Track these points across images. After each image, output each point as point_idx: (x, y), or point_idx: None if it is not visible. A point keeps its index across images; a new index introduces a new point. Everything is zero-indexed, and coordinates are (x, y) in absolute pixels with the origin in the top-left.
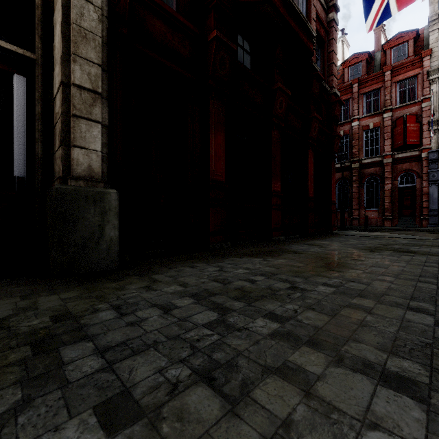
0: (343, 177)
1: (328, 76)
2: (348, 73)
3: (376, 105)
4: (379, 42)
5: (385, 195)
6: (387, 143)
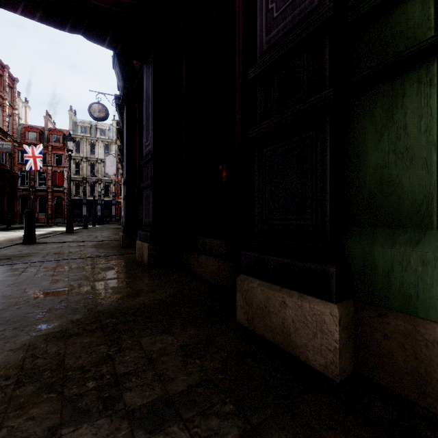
0: (25, 194)
1: (14, 165)
2: (28, 135)
3: (44, 160)
4: (47, 126)
5: (49, 207)
6: (50, 181)
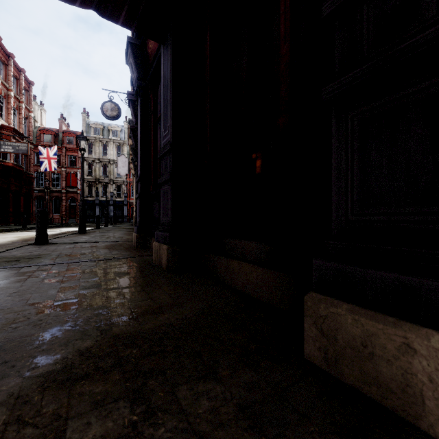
0: (41, 195)
1: (30, 167)
2: (43, 137)
3: (59, 161)
4: (62, 128)
5: (63, 207)
6: (64, 183)
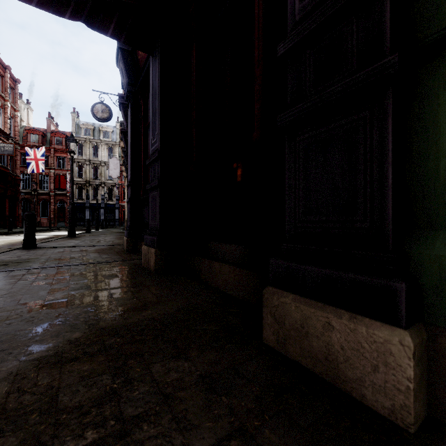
0: (27, 198)
1: (16, 168)
2: (30, 137)
3: (47, 163)
4: (50, 128)
5: (51, 211)
6: (52, 185)
